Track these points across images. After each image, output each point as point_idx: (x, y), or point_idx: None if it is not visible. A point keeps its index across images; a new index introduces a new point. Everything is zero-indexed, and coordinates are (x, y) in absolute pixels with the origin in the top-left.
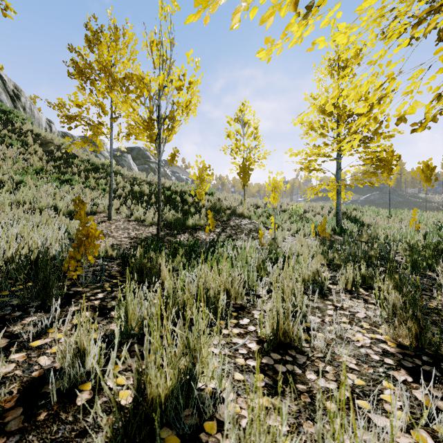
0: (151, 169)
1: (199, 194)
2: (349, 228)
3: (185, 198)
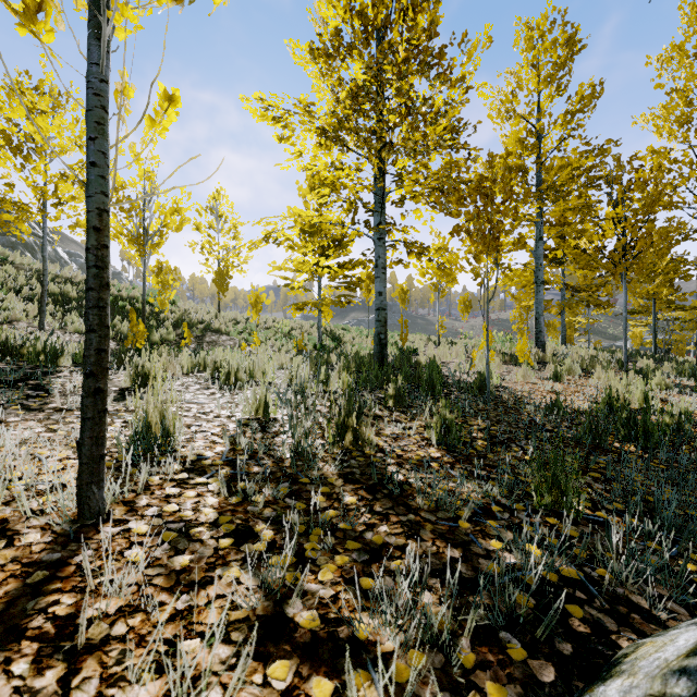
0: (24, 246)
1: (161, 303)
2: (329, 344)
3: (137, 306)
